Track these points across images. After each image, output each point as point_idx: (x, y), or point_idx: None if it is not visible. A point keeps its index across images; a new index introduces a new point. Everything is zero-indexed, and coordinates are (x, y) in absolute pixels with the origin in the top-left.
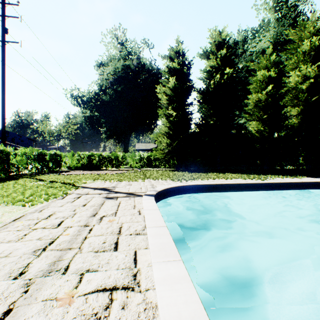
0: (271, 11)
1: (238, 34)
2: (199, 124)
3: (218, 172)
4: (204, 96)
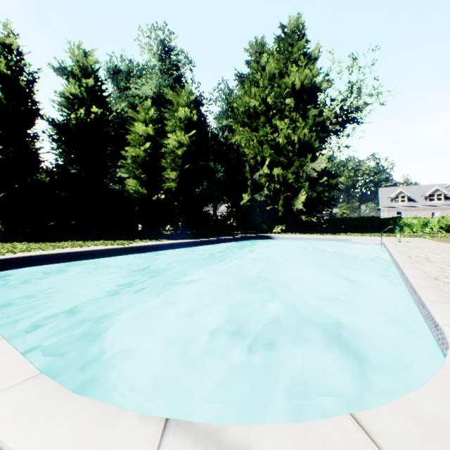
0: (156, 58)
1: (122, 61)
2: (53, 171)
3: (80, 240)
4: (60, 132)
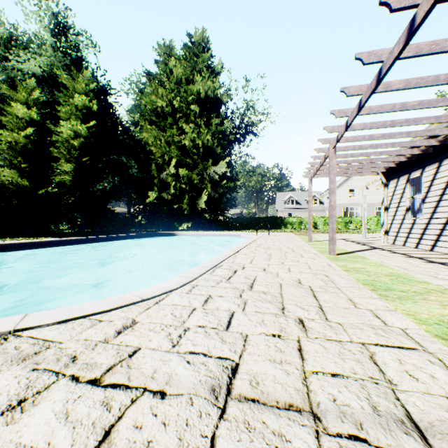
0: (48, 31)
1: (0, 24)
2: None
3: None
4: None
